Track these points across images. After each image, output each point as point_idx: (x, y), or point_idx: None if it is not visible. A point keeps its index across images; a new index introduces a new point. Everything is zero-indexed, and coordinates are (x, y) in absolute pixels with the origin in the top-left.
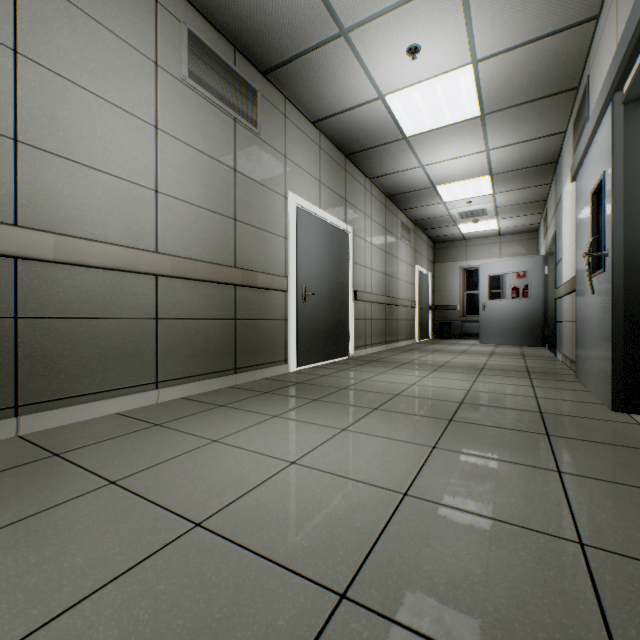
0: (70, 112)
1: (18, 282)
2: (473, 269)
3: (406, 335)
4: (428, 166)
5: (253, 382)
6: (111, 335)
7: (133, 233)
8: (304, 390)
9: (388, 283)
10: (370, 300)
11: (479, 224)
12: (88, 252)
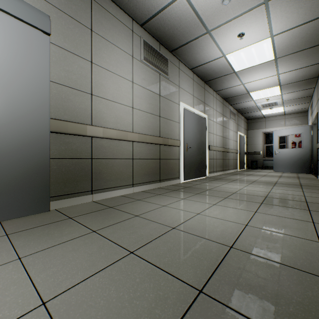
0: (106, 81)
1: (92, 145)
2: (269, 133)
3: (233, 167)
4: (246, 84)
5: (167, 186)
6: (118, 165)
7: (125, 125)
8: (191, 190)
9: (224, 141)
10: (216, 150)
11: (273, 109)
12: (112, 133)
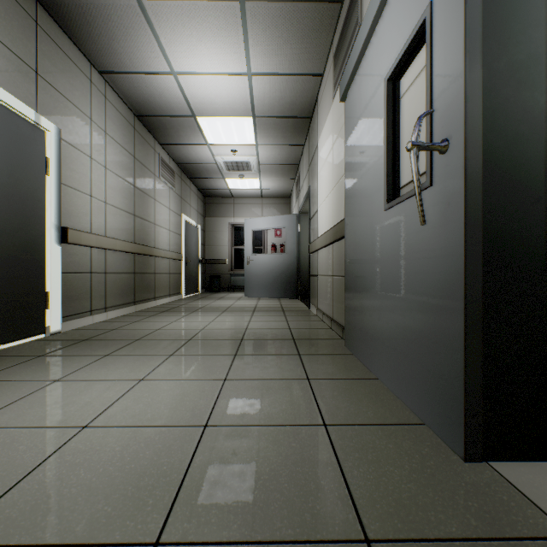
0: None
1: None
2: (240, 226)
3: (169, 291)
4: (182, 76)
5: None
6: None
7: None
8: None
9: (140, 227)
10: (101, 245)
11: (245, 181)
12: None
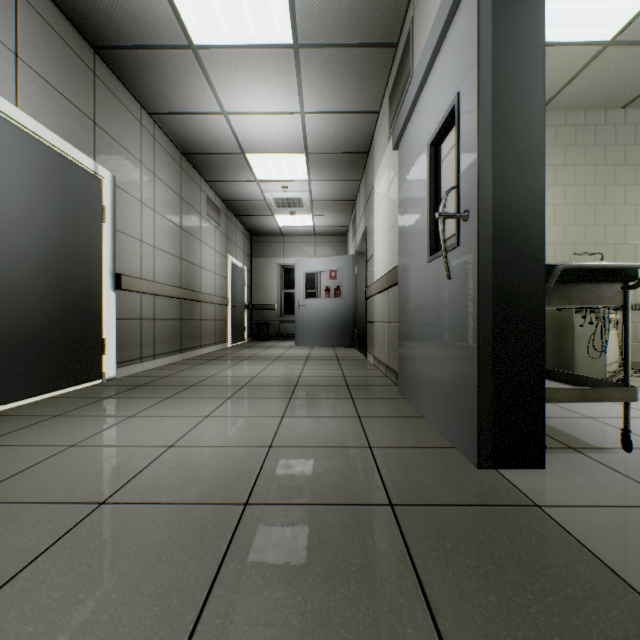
0: None
1: None
2: (291, 267)
3: (215, 339)
4: (233, 116)
5: None
6: None
7: None
8: None
9: (186, 271)
10: (151, 291)
11: (296, 218)
12: None
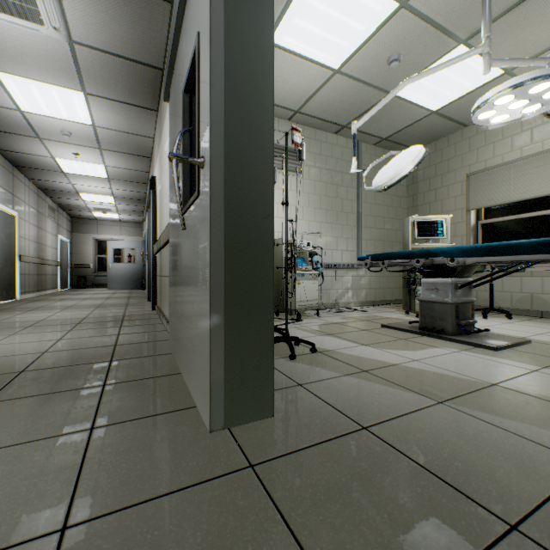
0: None
1: None
2: (103, 240)
3: (52, 286)
4: (76, 185)
5: None
6: None
7: None
8: (17, 309)
9: (40, 249)
10: (30, 261)
11: (108, 214)
12: None
